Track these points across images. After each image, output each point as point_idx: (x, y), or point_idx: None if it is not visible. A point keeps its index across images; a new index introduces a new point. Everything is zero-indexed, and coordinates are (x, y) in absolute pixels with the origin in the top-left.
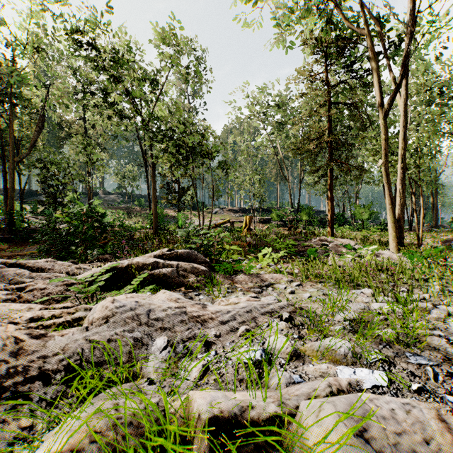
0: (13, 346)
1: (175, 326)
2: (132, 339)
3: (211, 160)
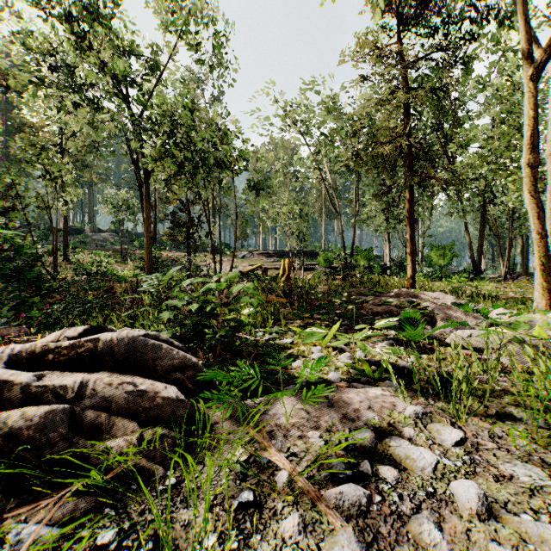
0: None
1: None
2: None
3: (232, 173)
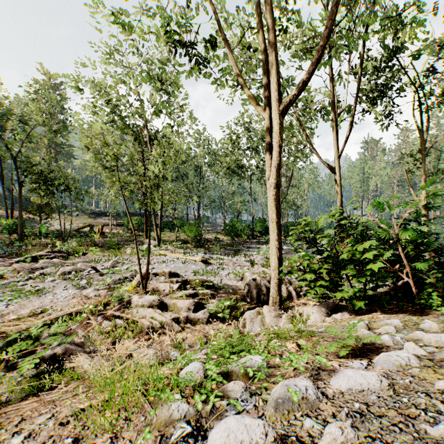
0: (30, 265)
1: (59, 264)
2: (51, 265)
3: (70, 191)
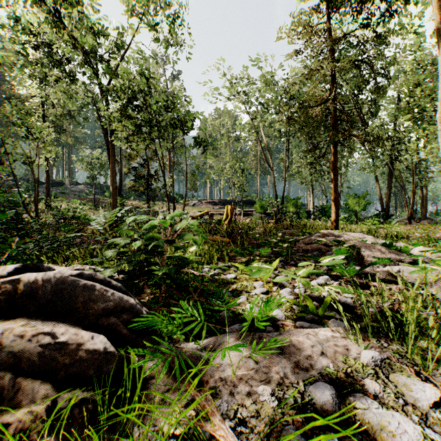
0: None
1: None
2: None
3: (183, 133)
